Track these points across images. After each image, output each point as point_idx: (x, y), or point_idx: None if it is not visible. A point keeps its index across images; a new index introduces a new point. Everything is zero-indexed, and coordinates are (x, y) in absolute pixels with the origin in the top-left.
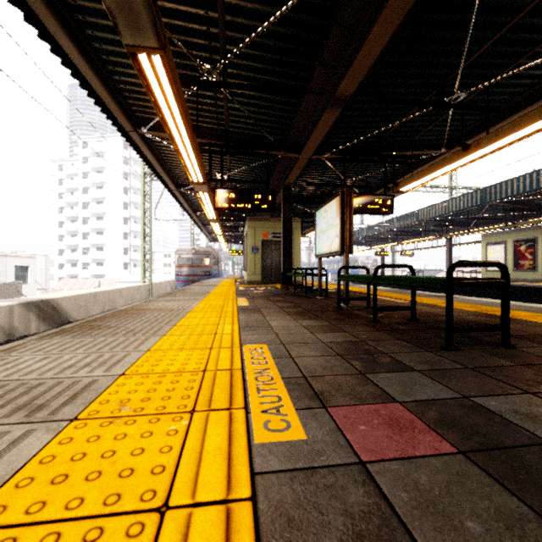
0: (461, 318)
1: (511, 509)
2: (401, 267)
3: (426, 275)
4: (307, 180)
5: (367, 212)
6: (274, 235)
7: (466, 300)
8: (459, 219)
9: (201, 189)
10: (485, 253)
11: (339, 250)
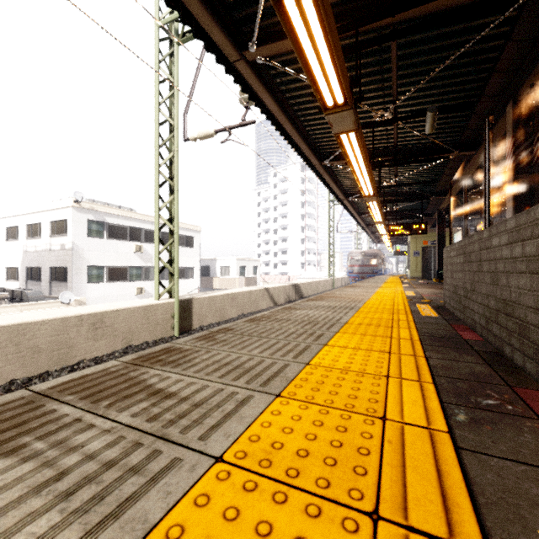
0: None
1: (439, 298)
2: None
3: None
4: (461, 201)
5: None
6: (433, 242)
7: None
8: None
9: (379, 224)
10: None
11: None
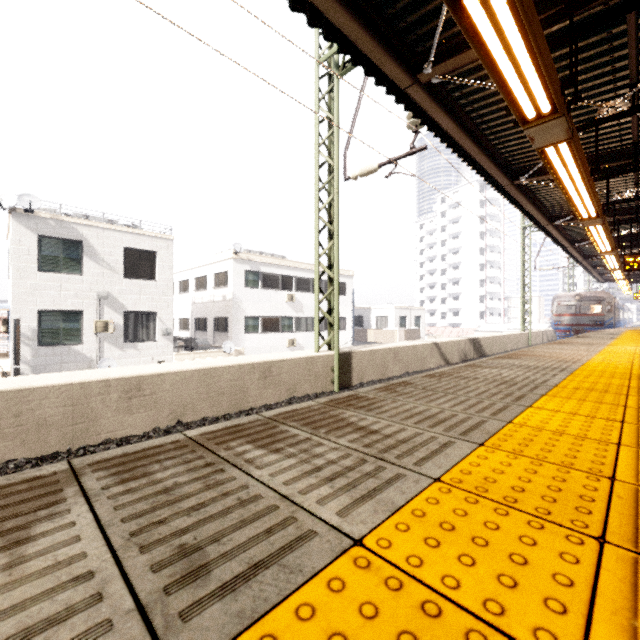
0: None
1: None
2: None
3: None
4: None
5: None
6: None
7: None
8: None
9: (607, 254)
10: None
11: None
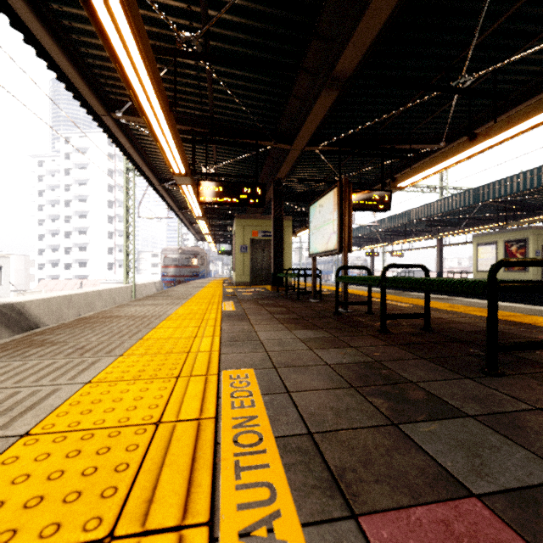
0: (479, 326)
1: None
2: (414, 267)
3: (414, 276)
4: (299, 176)
5: (364, 209)
6: (264, 233)
7: (470, 302)
8: (450, 220)
9: (183, 181)
10: (476, 254)
11: (336, 248)
